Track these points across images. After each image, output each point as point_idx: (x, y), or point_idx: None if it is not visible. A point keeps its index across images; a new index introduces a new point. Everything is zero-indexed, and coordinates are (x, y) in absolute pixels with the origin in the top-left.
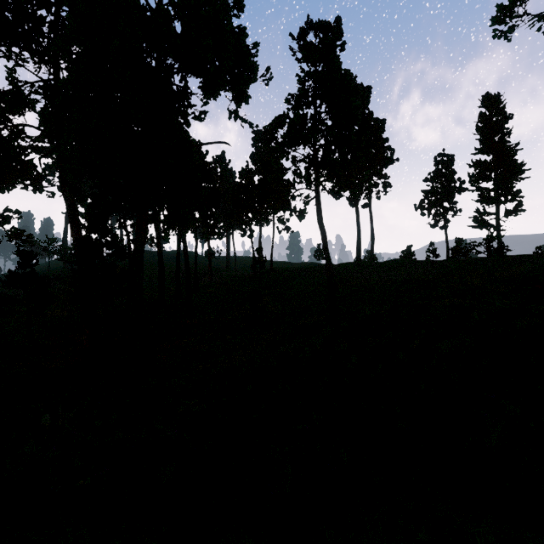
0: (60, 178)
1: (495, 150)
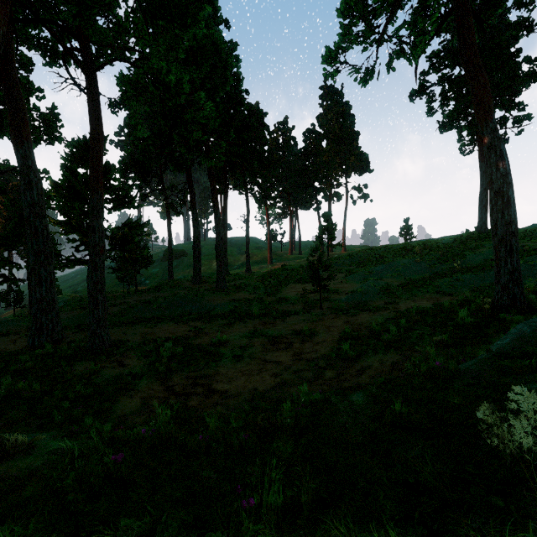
0: None
1: None
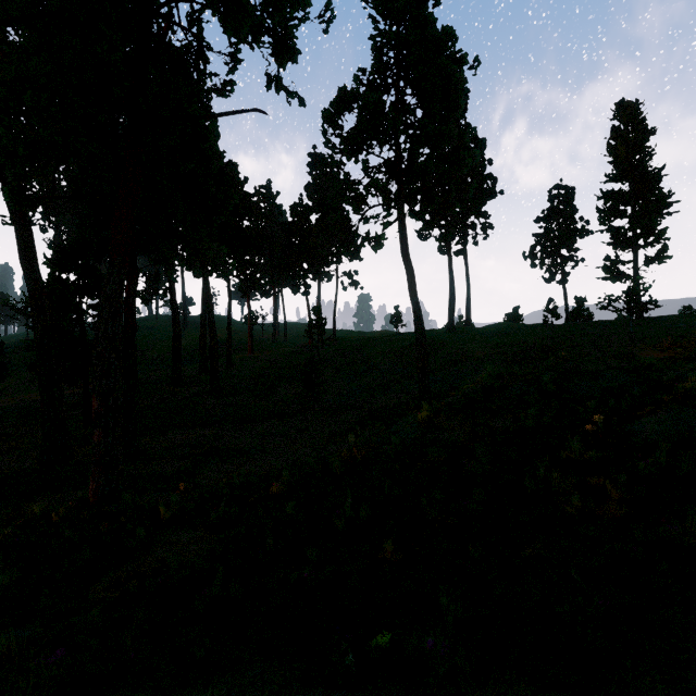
0: (3, 178)
1: (632, 176)
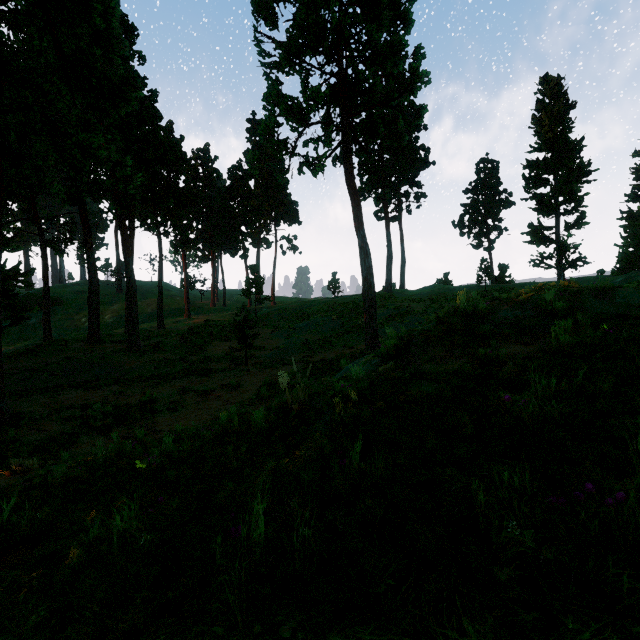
0: None
1: (556, 146)
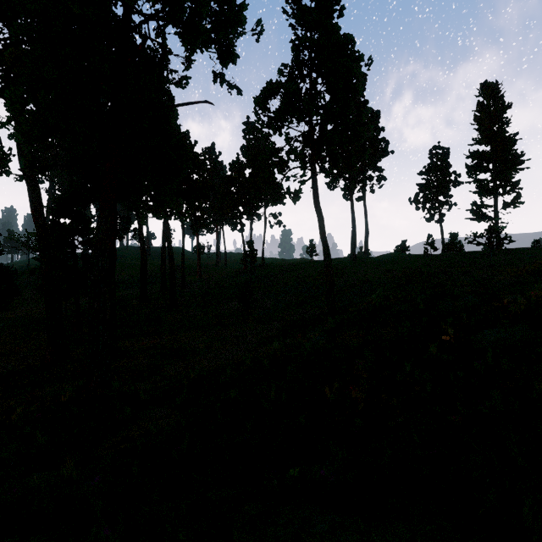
0: (18, 149)
1: (493, 140)
